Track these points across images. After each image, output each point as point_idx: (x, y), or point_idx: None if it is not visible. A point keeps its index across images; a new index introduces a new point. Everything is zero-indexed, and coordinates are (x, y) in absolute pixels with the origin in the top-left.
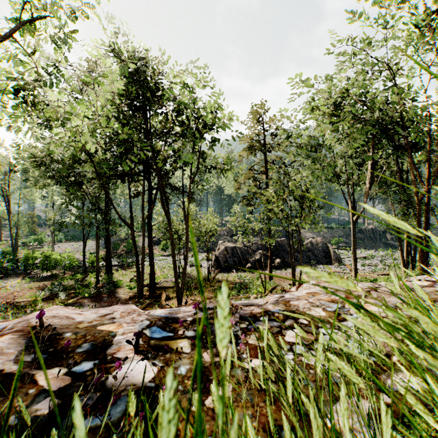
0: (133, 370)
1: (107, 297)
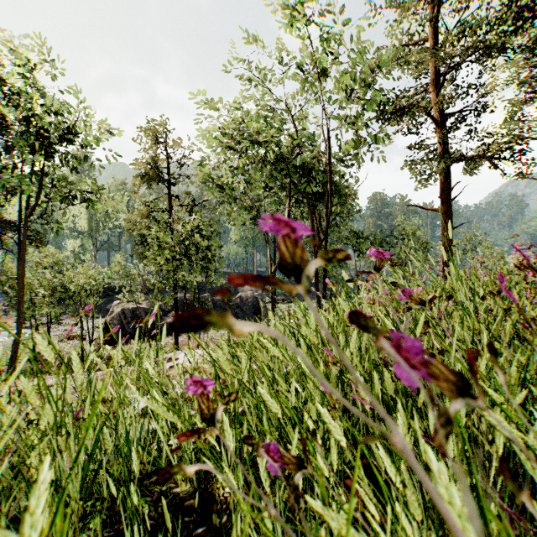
0: None
1: None
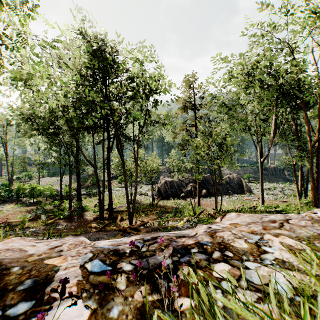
0: (65, 314)
1: (77, 218)
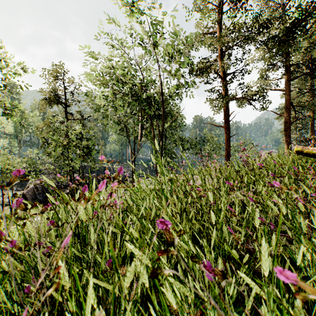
0: None
1: None
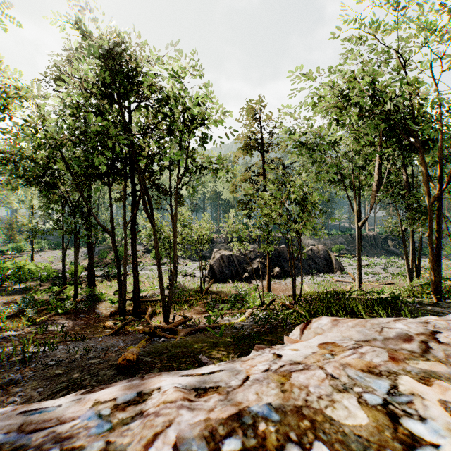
0: None
1: (85, 313)
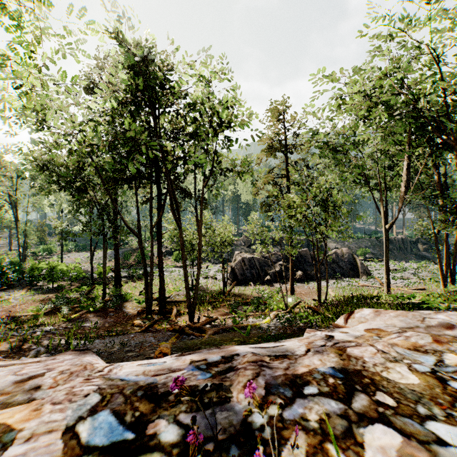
0: None
1: (114, 312)
